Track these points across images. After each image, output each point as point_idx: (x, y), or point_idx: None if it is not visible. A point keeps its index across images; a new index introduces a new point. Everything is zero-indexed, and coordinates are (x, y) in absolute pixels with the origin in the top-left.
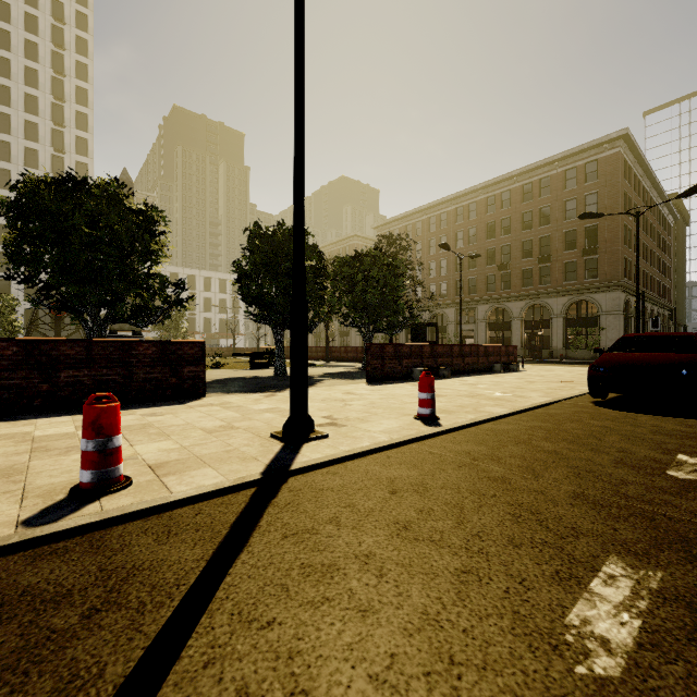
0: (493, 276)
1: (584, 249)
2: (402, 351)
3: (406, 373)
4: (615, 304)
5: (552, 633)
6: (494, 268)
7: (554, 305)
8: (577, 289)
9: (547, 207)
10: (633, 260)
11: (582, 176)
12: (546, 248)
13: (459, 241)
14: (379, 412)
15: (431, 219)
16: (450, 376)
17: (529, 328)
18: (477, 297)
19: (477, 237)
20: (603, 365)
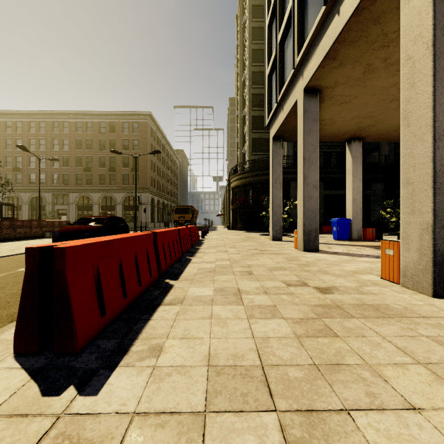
0: (81, 174)
1: (132, 168)
2: None
3: None
4: (146, 199)
5: None
6: (82, 169)
7: (118, 197)
8: (129, 189)
9: (114, 139)
10: (156, 178)
11: (131, 128)
12: (113, 163)
13: (55, 145)
14: None
15: (32, 123)
16: None
17: (104, 210)
18: (69, 187)
19: (69, 146)
20: (58, 231)
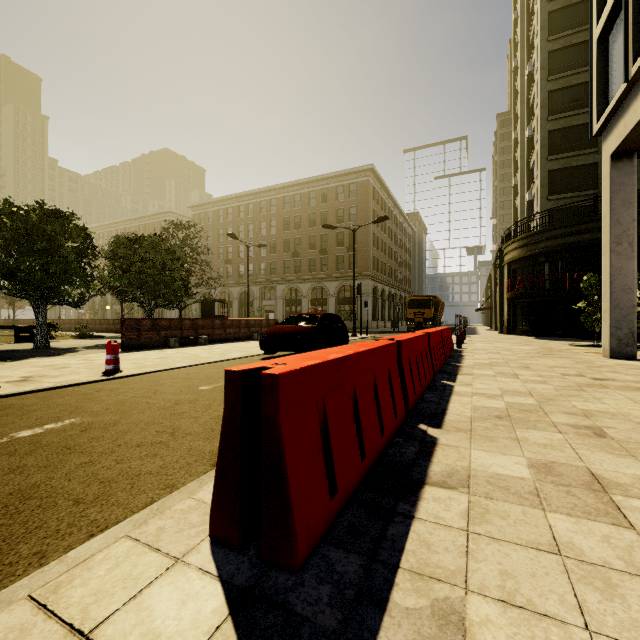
0: (289, 261)
1: (348, 247)
2: (160, 324)
3: (165, 342)
4: (367, 289)
5: None
6: (290, 255)
7: (330, 287)
8: (344, 276)
9: (326, 212)
10: (380, 258)
11: (347, 193)
12: (325, 243)
13: (263, 229)
14: (82, 371)
15: (241, 207)
16: (206, 343)
17: (314, 304)
18: (277, 278)
19: (277, 228)
20: (266, 333)
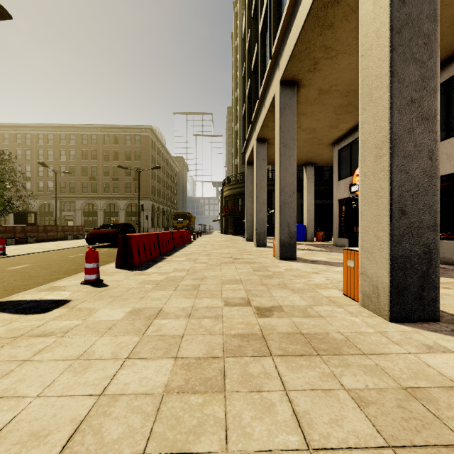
0: (87, 183)
1: (134, 178)
2: None
3: None
4: (147, 206)
5: (4, 269)
6: (87, 178)
7: (121, 204)
8: (131, 197)
9: (117, 151)
10: (157, 186)
11: (133, 141)
12: (117, 173)
13: (62, 156)
14: None
15: (40, 135)
16: (35, 242)
17: (108, 216)
18: (76, 195)
19: (76, 157)
20: (90, 233)
